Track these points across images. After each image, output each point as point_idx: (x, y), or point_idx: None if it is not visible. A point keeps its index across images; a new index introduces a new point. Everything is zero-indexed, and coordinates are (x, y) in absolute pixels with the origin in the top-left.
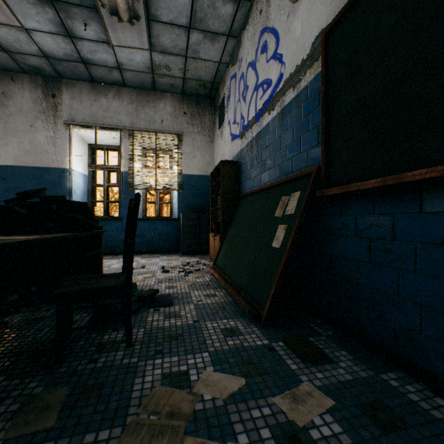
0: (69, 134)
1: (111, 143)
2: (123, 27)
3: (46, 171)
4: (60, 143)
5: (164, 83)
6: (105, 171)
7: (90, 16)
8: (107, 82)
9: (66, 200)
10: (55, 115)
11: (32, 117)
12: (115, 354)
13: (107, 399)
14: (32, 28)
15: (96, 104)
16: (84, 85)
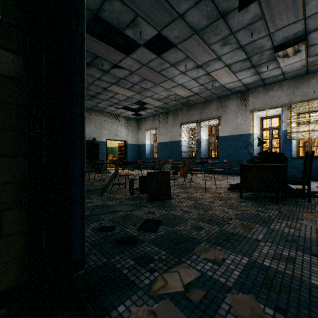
0: (252, 116)
1: (273, 114)
2: (289, 59)
3: (241, 136)
4: (247, 121)
5: (316, 68)
6: (269, 131)
7: (270, 63)
8: (273, 83)
9: (277, 153)
10: (245, 109)
11: (235, 112)
12: (303, 203)
13: (306, 207)
14: (242, 79)
15: (266, 96)
16: (260, 89)
